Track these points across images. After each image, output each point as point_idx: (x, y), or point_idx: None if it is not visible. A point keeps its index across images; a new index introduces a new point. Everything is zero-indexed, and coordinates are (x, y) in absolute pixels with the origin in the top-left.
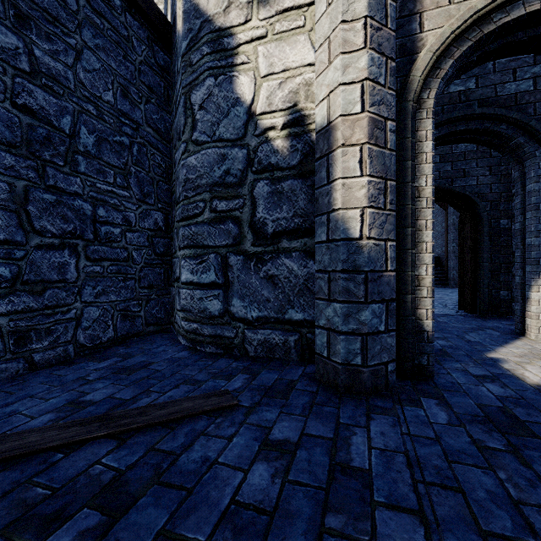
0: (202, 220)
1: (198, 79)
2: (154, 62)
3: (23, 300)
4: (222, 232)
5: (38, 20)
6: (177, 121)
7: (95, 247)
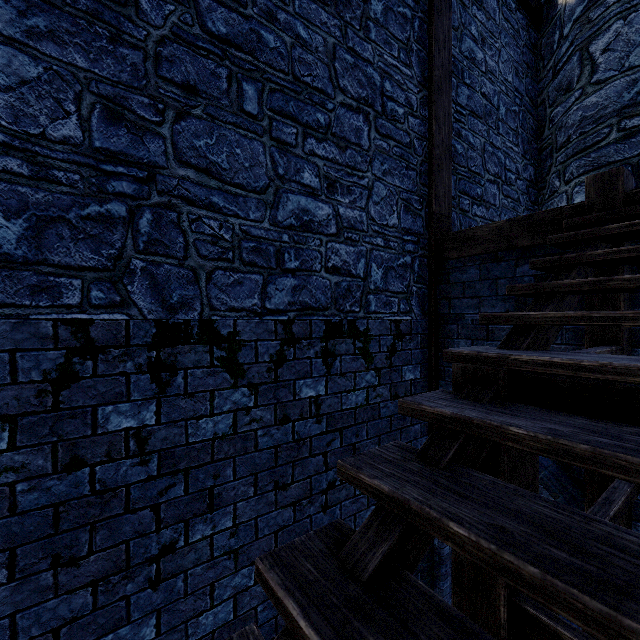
0: (606, 143)
1: (600, 30)
2: (529, 43)
3: (483, 211)
4: (633, 145)
5: (487, 39)
6: (558, 80)
7: (505, 187)
